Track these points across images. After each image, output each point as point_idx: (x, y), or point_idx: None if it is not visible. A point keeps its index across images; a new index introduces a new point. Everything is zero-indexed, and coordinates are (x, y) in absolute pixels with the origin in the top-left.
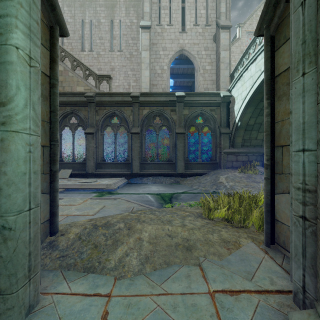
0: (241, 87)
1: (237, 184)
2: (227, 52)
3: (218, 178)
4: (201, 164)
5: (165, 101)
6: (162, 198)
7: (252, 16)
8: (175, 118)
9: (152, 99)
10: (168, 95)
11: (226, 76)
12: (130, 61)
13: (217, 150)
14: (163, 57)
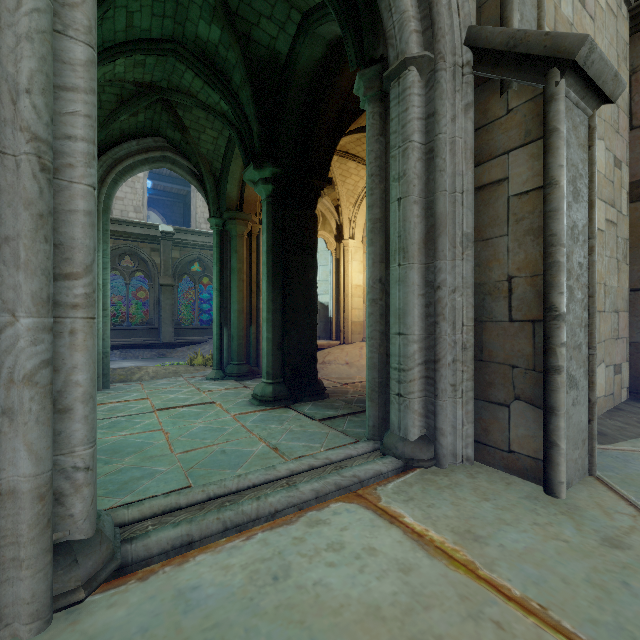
0: None
1: None
2: None
3: None
4: (199, 329)
5: (142, 235)
6: None
7: None
8: (158, 262)
9: (118, 228)
10: (147, 227)
11: None
12: None
13: None
14: None
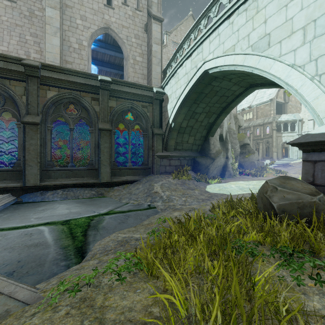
0: (175, 85)
1: (174, 193)
2: (159, 46)
3: (153, 186)
4: (132, 169)
5: (83, 84)
6: (71, 231)
7: (177, 29)
8: (98, 110)
9: (62, 77)
10: (87, 77)
11: (158, 73)
12: (29, 21)
13: (150, 153)
14: (81, 29)
